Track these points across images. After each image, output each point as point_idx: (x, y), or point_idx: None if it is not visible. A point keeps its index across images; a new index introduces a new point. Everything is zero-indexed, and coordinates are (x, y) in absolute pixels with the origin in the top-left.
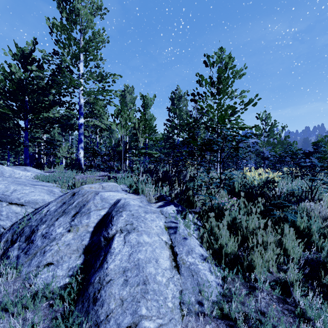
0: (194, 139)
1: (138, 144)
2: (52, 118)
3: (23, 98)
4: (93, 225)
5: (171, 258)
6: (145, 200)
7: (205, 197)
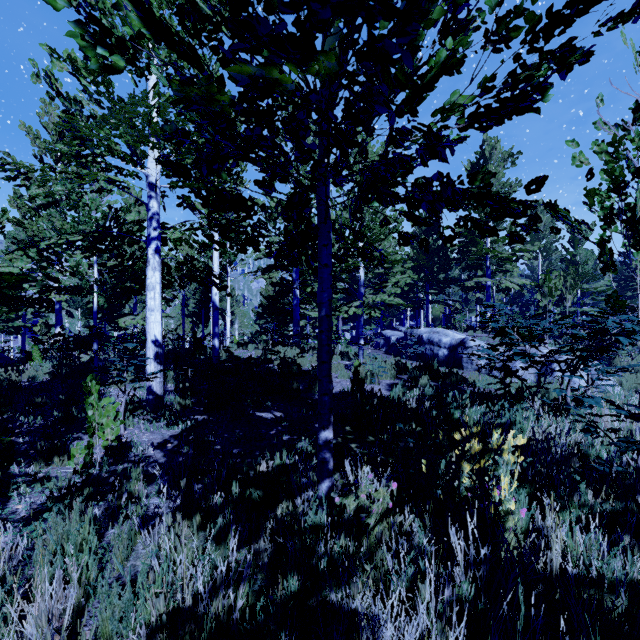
0: (634, 309)
1: (563, 303)
2: (466, 286)
3: (430, 265)
4: (539, 365)
5: (590, 381)
6: (573, 357)
7: (634, 361)
